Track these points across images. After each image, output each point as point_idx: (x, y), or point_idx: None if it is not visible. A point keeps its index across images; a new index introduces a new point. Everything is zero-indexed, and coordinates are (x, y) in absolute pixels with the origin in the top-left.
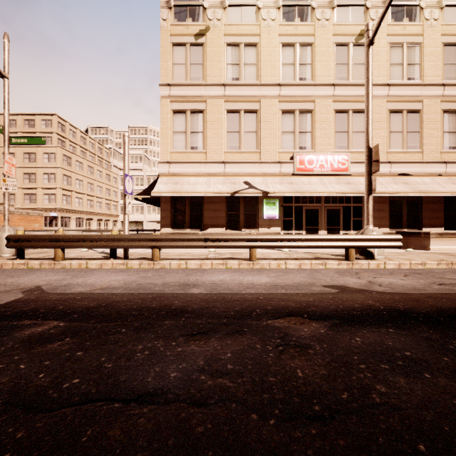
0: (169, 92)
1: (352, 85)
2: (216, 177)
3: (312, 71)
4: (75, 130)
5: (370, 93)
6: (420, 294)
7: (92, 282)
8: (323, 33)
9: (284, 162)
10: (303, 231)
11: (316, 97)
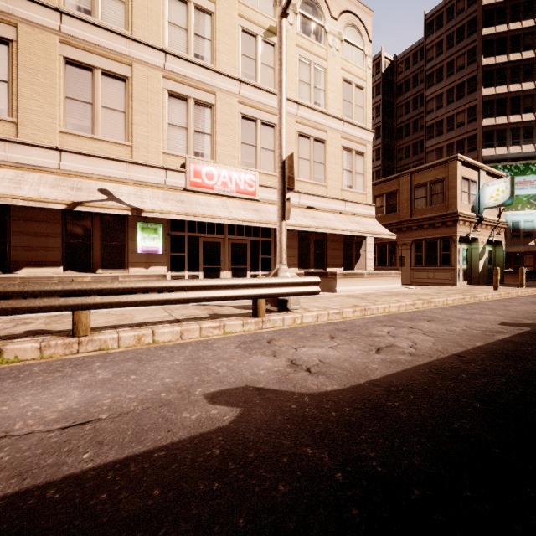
0: None
1: (261, 88)
2: (39, 174)
3: (212, 51)
4: None
5: (283, 82)
6: (373, 386)
7: None
8: (227, 6)
9: (172, 170)
10: (201, 273)
11: (218, 89)
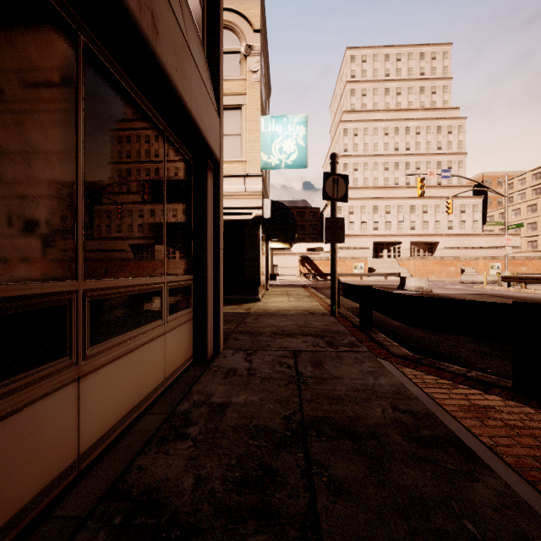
0: None
1: None
2: None
3: None
4: None
5: None
6: None
7: (517, 294)
8: None
9: None
10: None
11: None
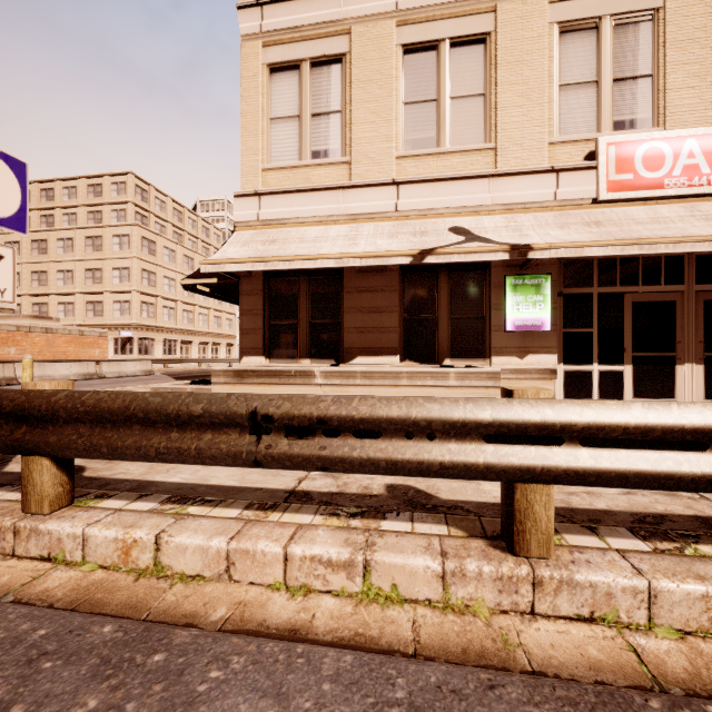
0: (260, 24)
1: None
2: (374, 223)
3: None
4: (164, 199)
5: None
6: None
7: None
8: None
9: (568, 169)
10: (627, 367)
11: None
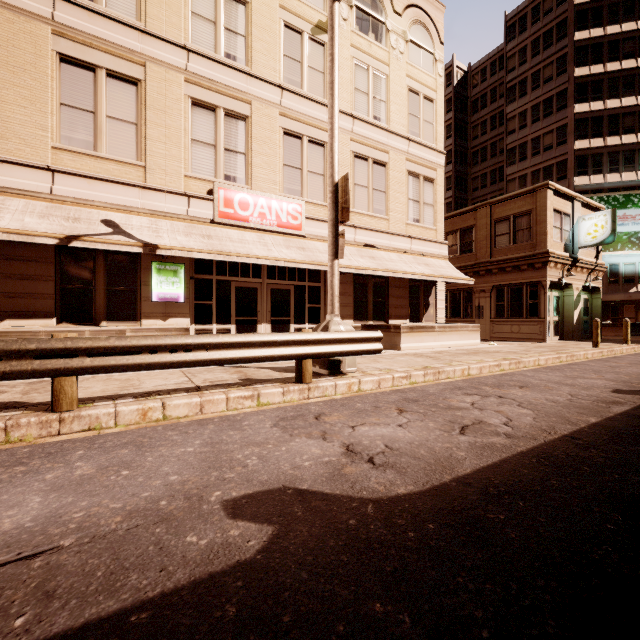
0: None
1: (307, 98)
2: (25, 200)
3: (247, 50)
4: None
5: (335, 83)
6: (464, 486)
7: None
8: None
9: (196, 197)
10: (233, 326)
11: (254, 97)
